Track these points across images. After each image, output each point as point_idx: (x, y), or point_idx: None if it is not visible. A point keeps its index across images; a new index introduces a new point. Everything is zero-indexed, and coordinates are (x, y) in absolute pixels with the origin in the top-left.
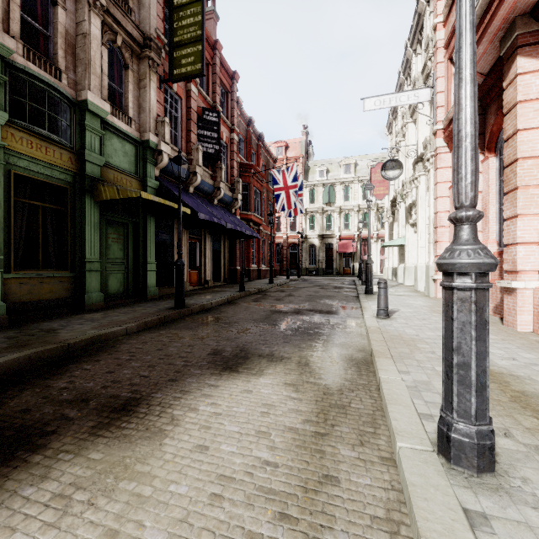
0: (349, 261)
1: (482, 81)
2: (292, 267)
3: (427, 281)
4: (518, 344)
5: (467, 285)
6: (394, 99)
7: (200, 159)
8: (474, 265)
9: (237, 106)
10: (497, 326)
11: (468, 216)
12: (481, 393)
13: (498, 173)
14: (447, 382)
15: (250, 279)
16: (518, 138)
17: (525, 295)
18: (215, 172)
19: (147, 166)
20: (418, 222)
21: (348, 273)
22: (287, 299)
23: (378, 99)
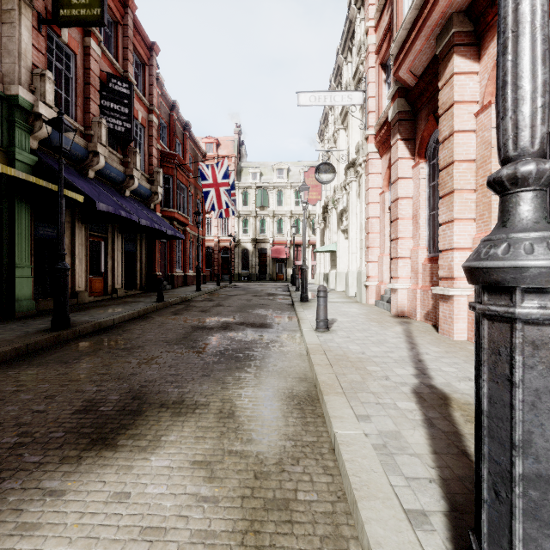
0: (282, 267)
1: (415, 84)
2: (224, 272)
3: (359, 287)
4: (462, 356)
5: (549, 315)
6: (329, 98)
7: (104, 137)
8: None
9: (158, 84)
10: (434, 335)
11: (542, 172)
12: None
13: (427, 180)
14: (496, 507)
15: (174, 286)
16: (454, 140)
17: (460, 302)
18: (126, 156)
19: (16, 132)
20: (350, 228)
21: (281, 278)
22: (215, 310)
23: (313, 95)
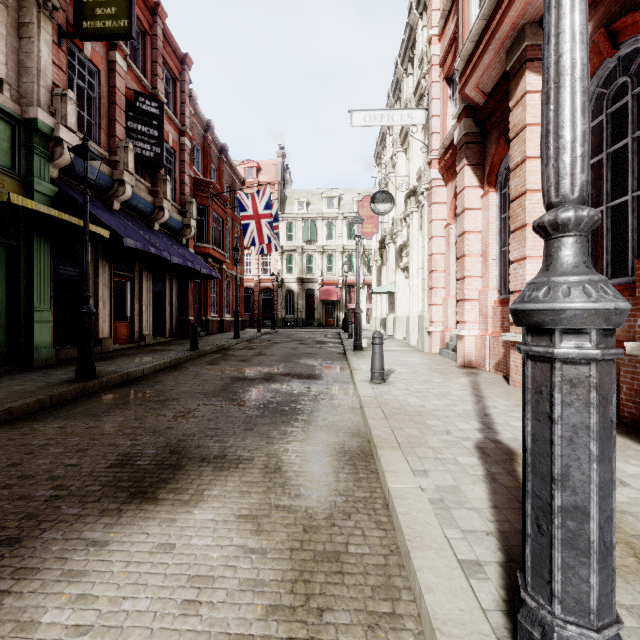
0: (332, 310)
1: (484, 102)
2: (266, 317)
3: (421, 334)
4: None
5: (585, 354)
6: (386, 117)
7: (131, 163)
8: (600, 314)
9: (190, 101)
10: (504, 387)
11: (580, 219)
12: (605, 563)
13: (498, 211)
14: (539, 540)
15: (209, 332)
16: (527, 167)
17: None
18: (155, 185)
19: (35, 159)
20: (411, 266)
21: (331, 324)
22: (256, 359)
23: (368, 114)
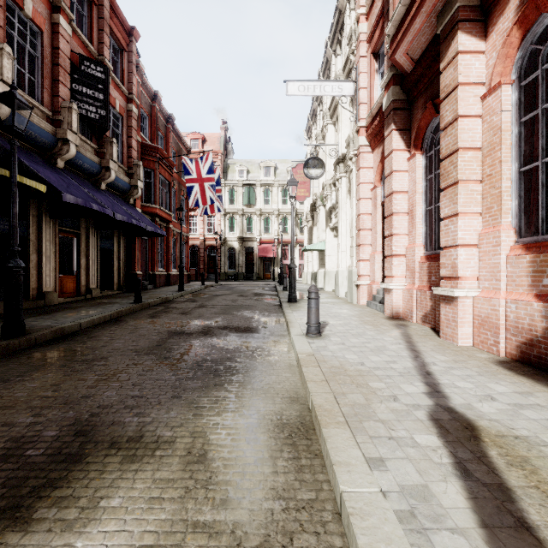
0: (269, 265)
1: (412, 69)
2: (210, 271)
3: (350, 287)
4: (474, 367)
5: None
6: (319, 88)
7: (75, 123)
8: None
9: (137, 72)
10: (435, 340)
11: None
12: None
13: (424, 172)
14: None
15: (156, 285)
16: (459, 125)
17: (465, 304)
18: (102, 146)
19: None
20: (340, 225)
21: (268, 278)
22: (197, 312)
23: (302, 85)
